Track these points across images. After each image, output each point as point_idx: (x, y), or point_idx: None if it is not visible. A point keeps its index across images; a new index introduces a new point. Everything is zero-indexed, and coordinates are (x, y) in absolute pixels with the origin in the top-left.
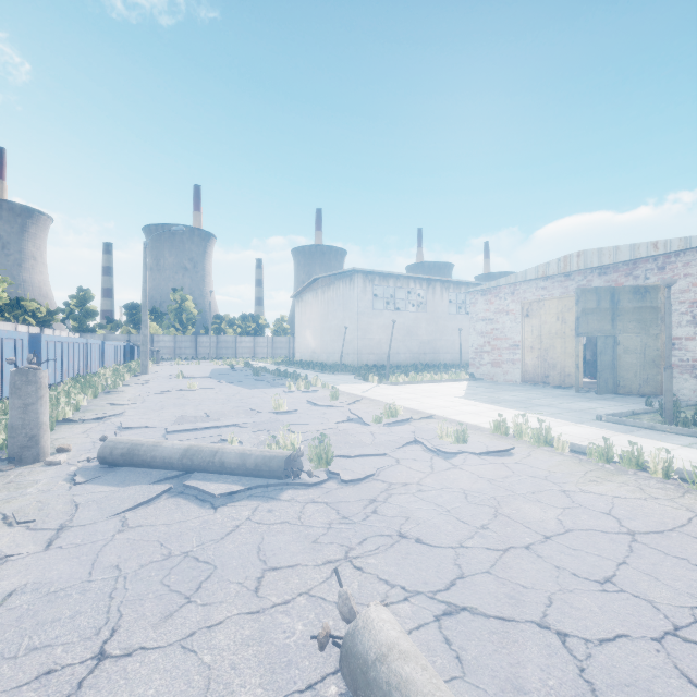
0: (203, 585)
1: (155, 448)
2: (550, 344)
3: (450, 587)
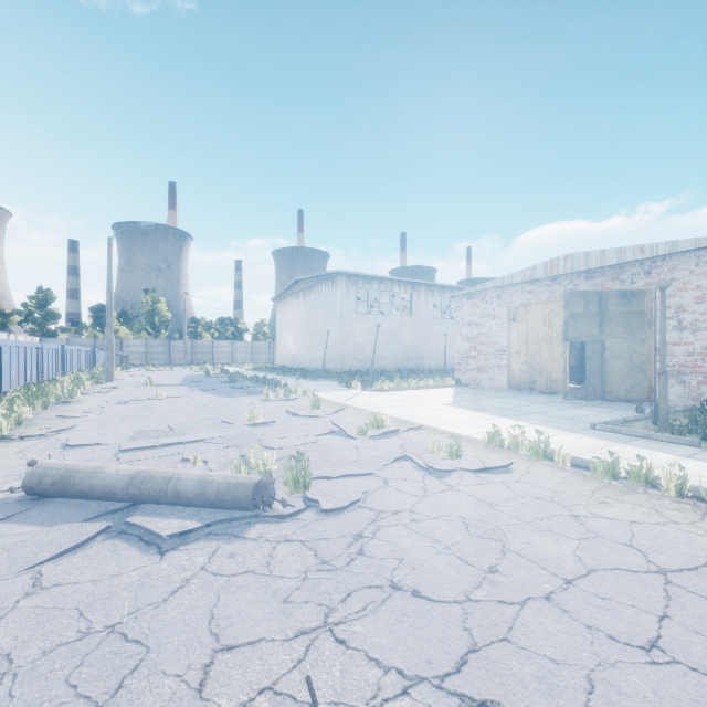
0: (125, 682)
1: (94, 474)
2: (537, 349)
3: (461, 667)
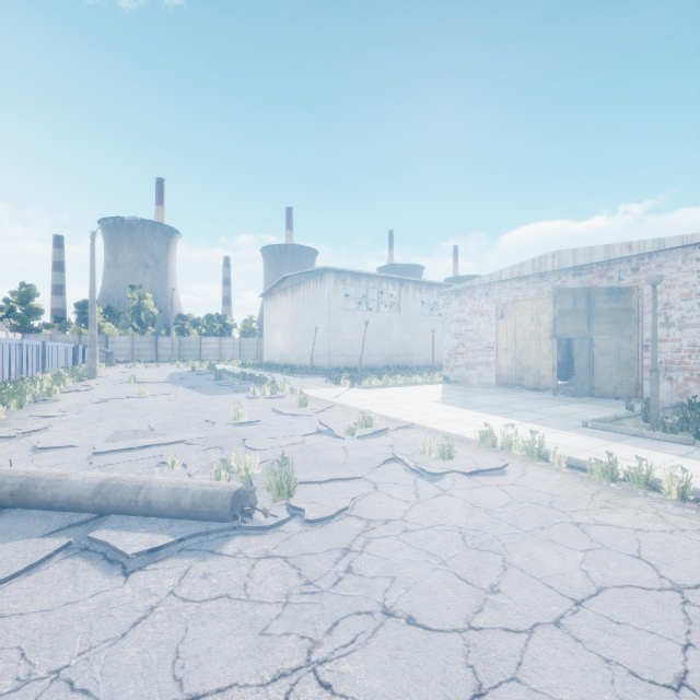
0: None
1: (58, 483)
2: (525, 346)
3: None
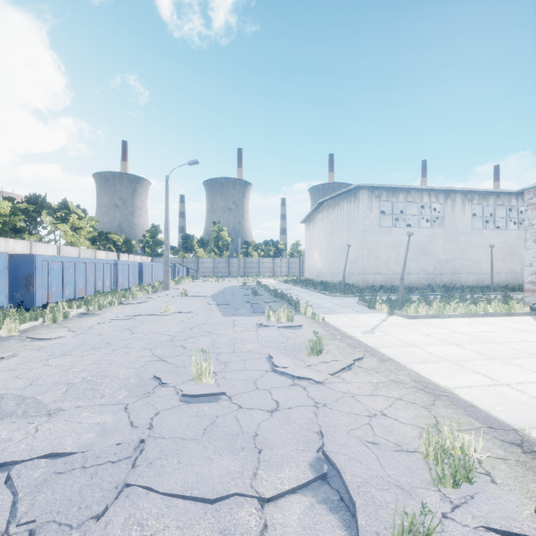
0: None
1: None
2: None
3: None
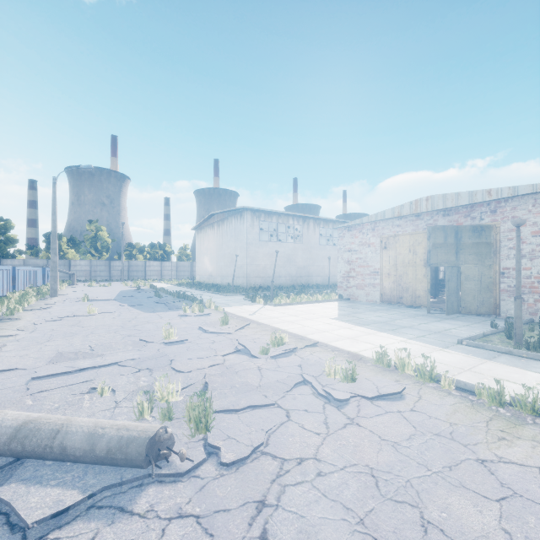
0: None
1: None
2: (404, 271)
3: None
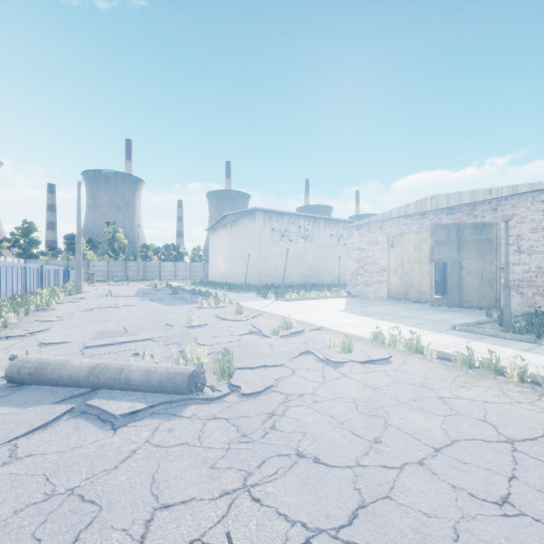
0: (81, 536)
1: (62, 366)
2: (410, 268)
3: (352, 521)
